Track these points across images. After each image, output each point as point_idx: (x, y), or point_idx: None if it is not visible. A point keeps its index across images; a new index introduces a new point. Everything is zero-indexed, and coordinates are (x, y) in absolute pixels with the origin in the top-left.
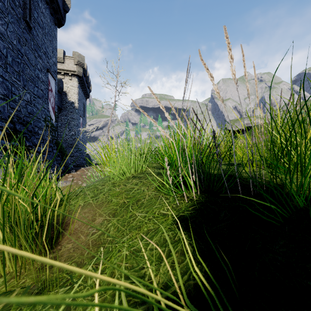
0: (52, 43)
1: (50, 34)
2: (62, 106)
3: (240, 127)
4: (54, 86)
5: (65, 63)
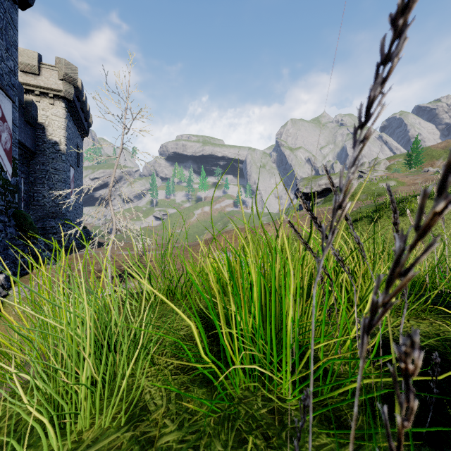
0: (5, 34)
1: (0, 16)
2: (37, 148)
3: (317, 188)
4: (11, 111)
5: (41, 76)
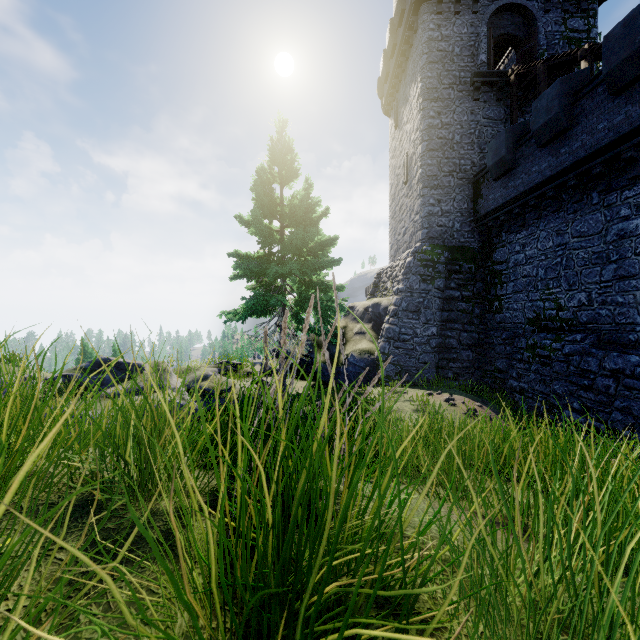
0: None
1: None
2: None
3: None
4: None
5: None
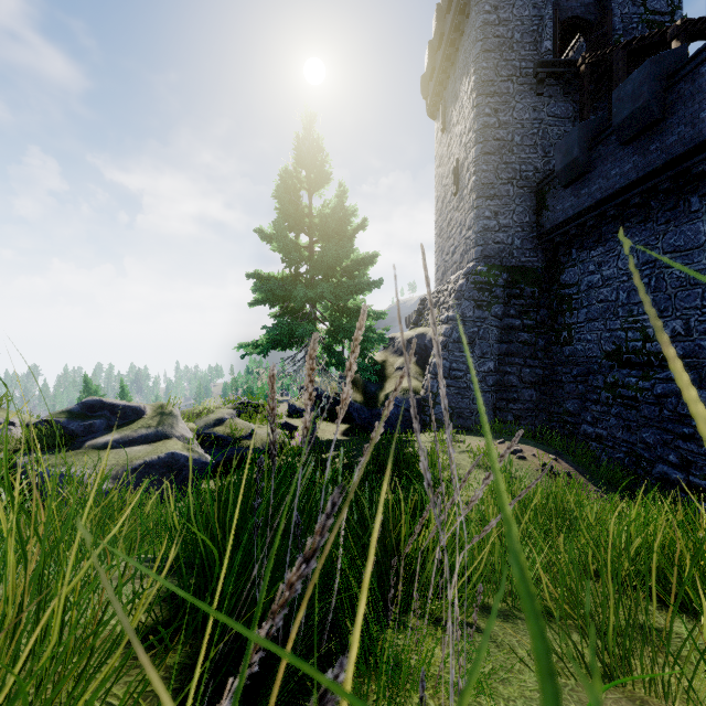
0: None
1: None
2: None
3: None
4: None
5: None
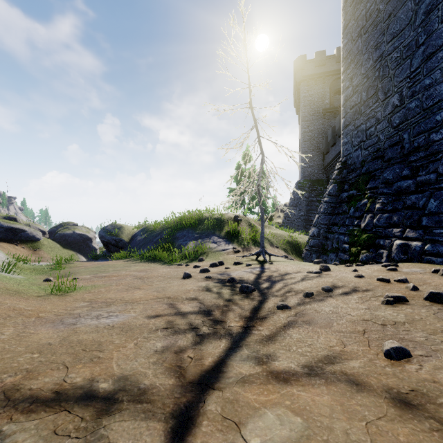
0: None
1: None
2: None
3: None
4: None
5: None
